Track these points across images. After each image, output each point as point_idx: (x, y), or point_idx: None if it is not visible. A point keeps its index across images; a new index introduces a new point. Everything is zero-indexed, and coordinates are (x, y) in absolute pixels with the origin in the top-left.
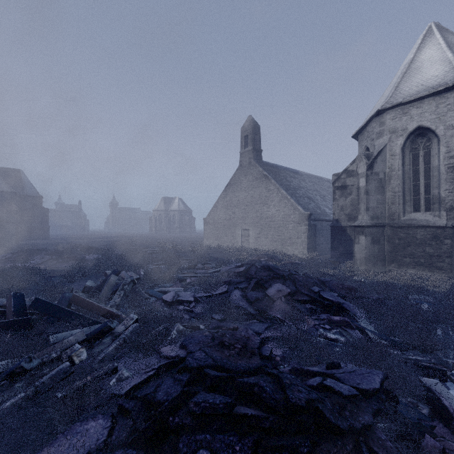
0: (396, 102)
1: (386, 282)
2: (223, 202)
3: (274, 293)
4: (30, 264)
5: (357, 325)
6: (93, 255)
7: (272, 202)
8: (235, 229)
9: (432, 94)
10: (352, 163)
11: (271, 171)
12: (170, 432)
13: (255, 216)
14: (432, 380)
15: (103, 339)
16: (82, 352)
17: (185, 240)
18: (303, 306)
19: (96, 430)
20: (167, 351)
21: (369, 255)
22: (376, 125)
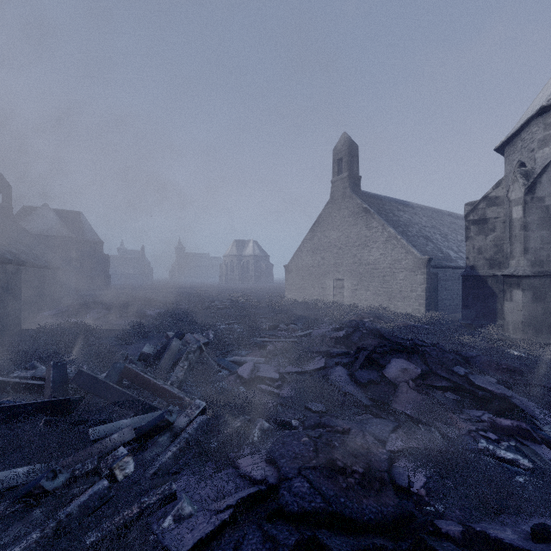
0: None
1: None
2: (310, 245)
3: (396, 374)
4: (86, 320)
5: (543, 437)
6: (156, 309)
7: (374, 244)
8: (324, 279)
9: None
10: (495, 187)
11: (372, 203)
12: None
13: (352, 261)
14: None
15: (159, 437)
16: (128, 463)
17: (262, 292)
18: (444, 396)
19: None
20: (247, 466)
21: (529, 317)
22: (538, 129)
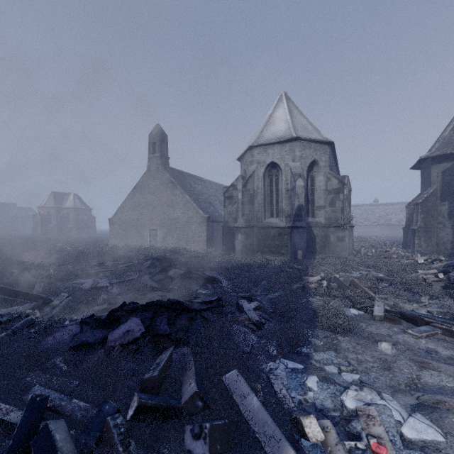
0: (260, 143)
1: (248, 263)
2: (131, 203)
3: (173, 274)
4: None
5: (221, 286)
6: None
7: (177, 205)
8: (143, 229)
9: (278, 142)
10: (236, 180)
11: (177, 177)
12: (115, 321)
13: (163, 217)
14: (243, 300)
15: (44, 309)
16: (36, 313)
17: (85, 242)
18: (192, 280)
19: (74, 328)
20: (98, 308)
21: (244, 247)
22: (249, 156)
